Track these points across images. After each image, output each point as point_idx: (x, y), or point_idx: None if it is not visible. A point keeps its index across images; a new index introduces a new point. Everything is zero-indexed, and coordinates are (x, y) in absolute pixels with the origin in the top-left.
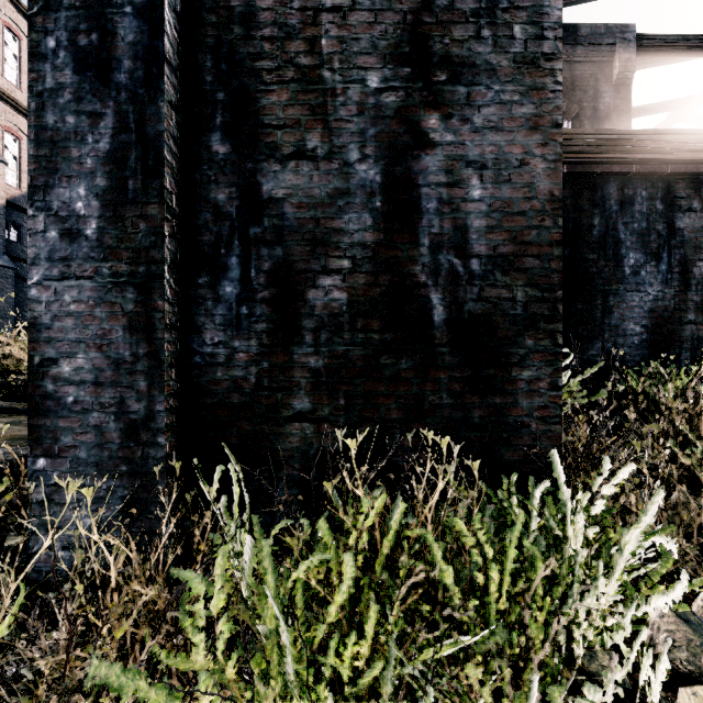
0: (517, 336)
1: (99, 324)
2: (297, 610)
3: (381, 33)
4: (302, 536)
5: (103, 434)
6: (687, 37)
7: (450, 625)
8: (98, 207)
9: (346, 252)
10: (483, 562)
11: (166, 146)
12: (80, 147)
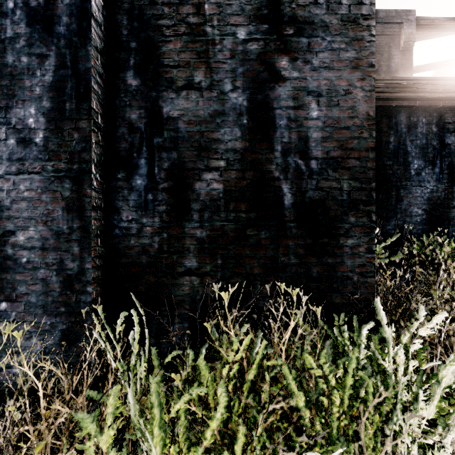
0: (344, 215)
1: (45, 206)
2: (179, 433)
3: (247, 0)
4: (184, 373)
5: (48, 285)
6: (449, 19)
7: (305, 450)
8: (44, 122)
9: (222, 155)
10: (326, 387)
11: (93, 79)
12: (31, 79)
